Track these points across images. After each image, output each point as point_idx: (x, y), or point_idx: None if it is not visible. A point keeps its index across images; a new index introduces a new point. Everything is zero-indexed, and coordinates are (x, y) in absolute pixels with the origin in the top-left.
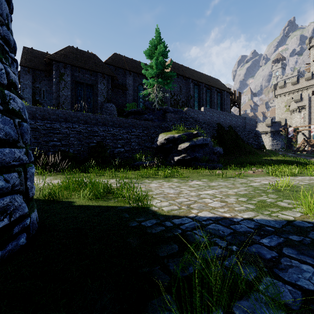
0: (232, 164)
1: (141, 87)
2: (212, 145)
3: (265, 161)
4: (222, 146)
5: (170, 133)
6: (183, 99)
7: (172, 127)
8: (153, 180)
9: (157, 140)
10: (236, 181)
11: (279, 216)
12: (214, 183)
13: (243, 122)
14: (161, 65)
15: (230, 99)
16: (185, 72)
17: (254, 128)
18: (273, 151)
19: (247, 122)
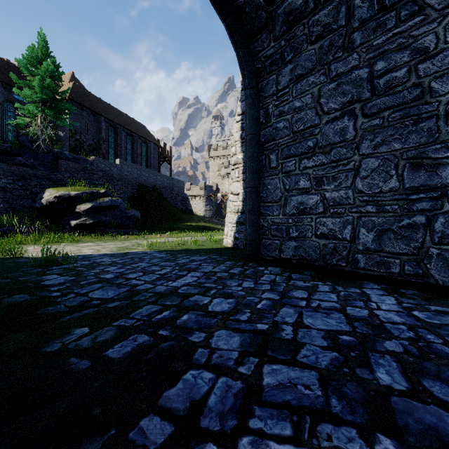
0: (152, 230)
1: (9, 106)
2: (125, 208)
3: (185, 226)
4: (143, 210)
5: (65, 190)
6: (92, 141)
7: (70, 180)
8: (32, 245)
9: (42, 197)
10: (130, 241)
11: (126, 251)
12: (106, 243)
13: (170, 183)
14: (51, 90)
15: (159, 153)
16: (95, 104)
17: (183, 191)
18: (201, 217)
19: (174, 183)
